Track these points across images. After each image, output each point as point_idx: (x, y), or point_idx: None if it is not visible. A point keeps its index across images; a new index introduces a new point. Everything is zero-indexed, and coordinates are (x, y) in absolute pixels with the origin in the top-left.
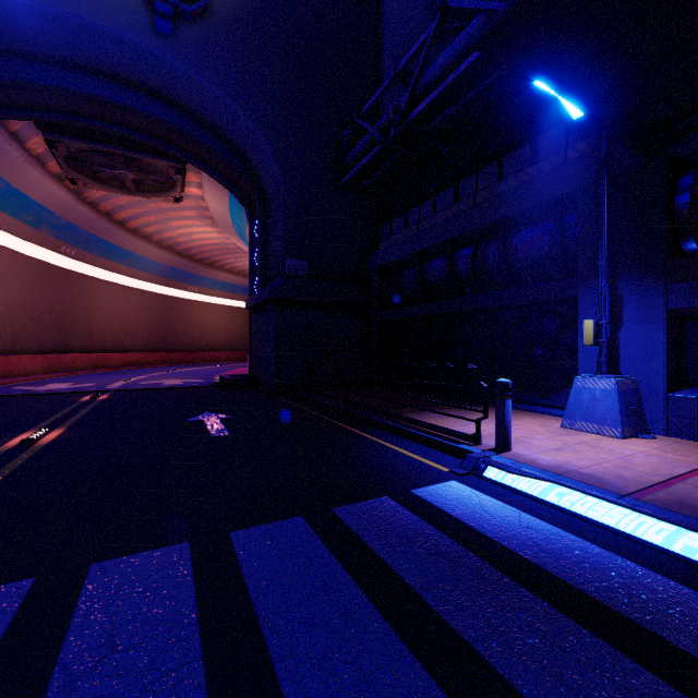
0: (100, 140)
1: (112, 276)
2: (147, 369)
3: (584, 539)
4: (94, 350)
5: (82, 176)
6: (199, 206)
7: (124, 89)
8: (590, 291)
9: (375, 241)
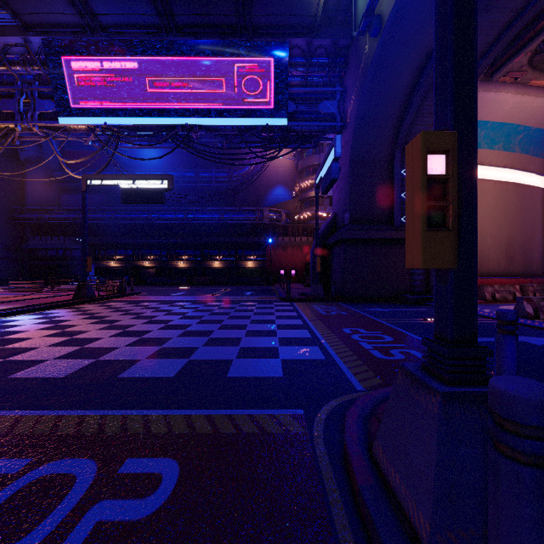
0: None
1: None
2: None
3: None
4: None
5: None
6: None
7: None
8: None
9: (24, 238)
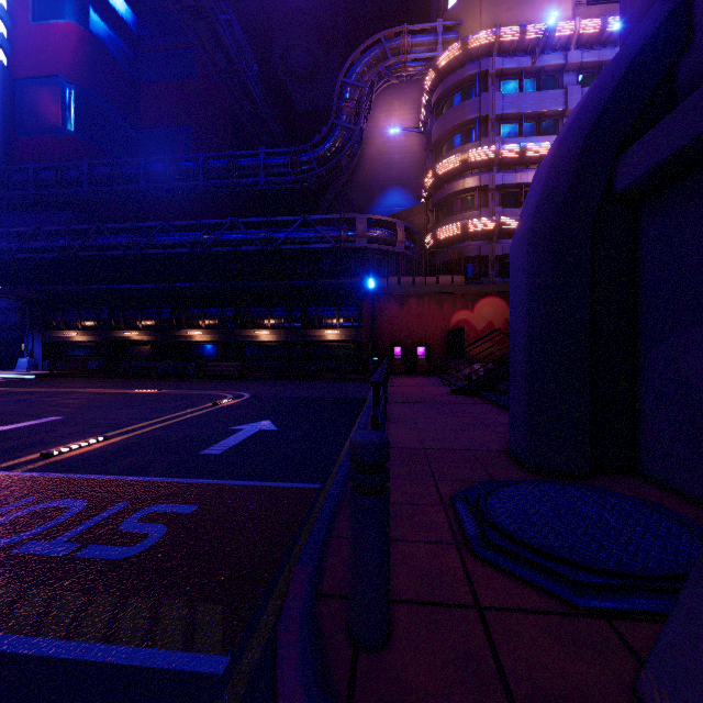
0: None
1: None
2: None
3: None
4: None
5: None
6: None
7: None
8: (28, 336)
9: None
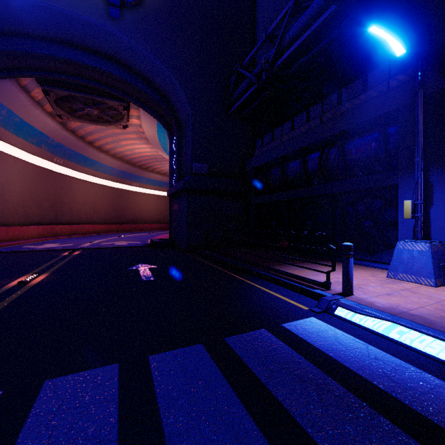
0: (76, 89)
1: (85, 176)
2: (107, 235)
3: (423, 370)
4: (74, 223)
5: (65, 113)
6: (138, 131)
7: (90, 55)
8: (407, 180)
9: (252, 150)
